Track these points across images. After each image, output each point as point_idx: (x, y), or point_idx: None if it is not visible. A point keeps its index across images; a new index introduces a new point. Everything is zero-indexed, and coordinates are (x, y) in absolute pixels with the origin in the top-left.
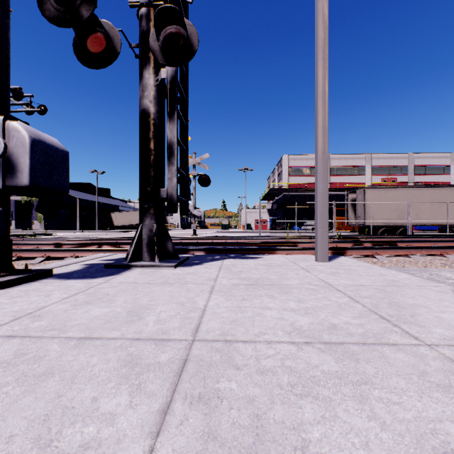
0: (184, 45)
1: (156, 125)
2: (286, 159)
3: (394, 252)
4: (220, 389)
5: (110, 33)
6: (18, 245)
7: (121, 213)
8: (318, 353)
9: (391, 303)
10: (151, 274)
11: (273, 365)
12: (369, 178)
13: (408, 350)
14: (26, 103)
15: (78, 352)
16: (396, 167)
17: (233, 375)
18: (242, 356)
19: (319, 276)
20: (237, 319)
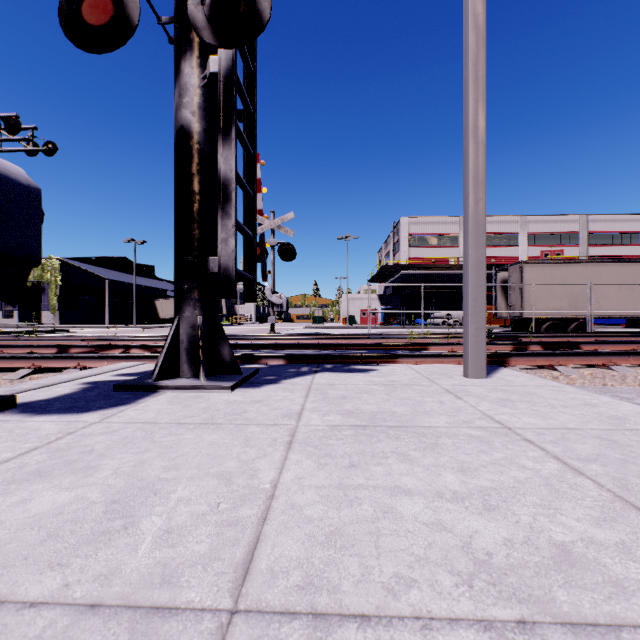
0: (246, 12)
1: (202, 153)
2: (406, 223)
3: (584, 361)
4: None
5: None
6: (3, 349)
7: (170, 301)
8: None
9: None
10: (188, 404)
11: None
12: (523, 250)
13: None
14: (25, 138)
15: None
16: (563, 234)
17: None
18: None
19: (481, 407)
20: (342, 528)
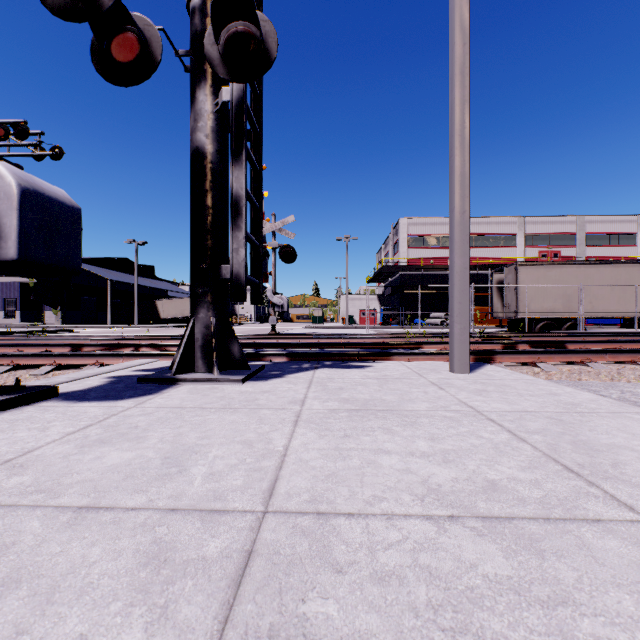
0: (255, 51)
1: (215, 171)
2: (405, 224)
3: (564, 359)
4: (309, 616)
5: (145, 33)
6: (19, 347)
7: (171, 301)
8: (474, 539)
9: (576, 442)
10: (206, 394)
11: (399, 564)
12: (521, 251)
13: (622, 531)
14: (33, 143)
15: (70, 537)
16: (560, 235)
17: (330, 585)
18: (346, 544)
19: (459, 396)
20: (337, 472)
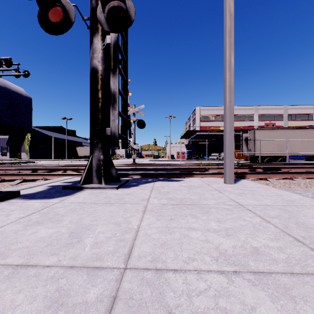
0: (123, 16)
1: (103, 80)
2: (198, 109)
3: (281, 176)
4: None
5: (66, 7)
6: (6, 170)
7: (83, 147)
8: (250, 287)
9: (298, 223)
10: (97, 195)
11: (207, 307)
12: (256, 123)
13: None
14: (14, 69)
15: (7, 286)
16: (275, 115)
17: None
18: (173, 292)
19: (230, 196)
20: (167, 242)
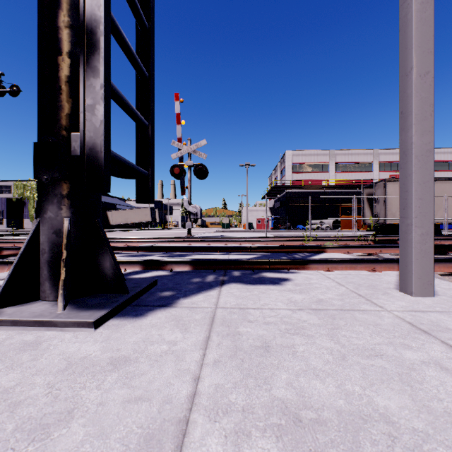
0: None
1: (71, 2)
2: (290, 155)
3: None
4: None
5: None
6: None
7: (118, 212)
8: None
9: None
10: None
11: None
12: (376, 174)
13: None
14: None
15: None
16: None
17: None
18: None
19: None
20: None
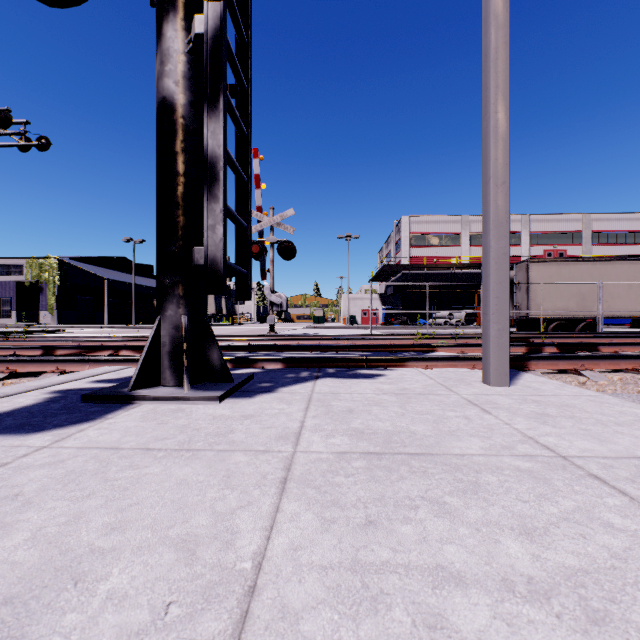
0: None
1: (187, 129)
2: (407, 222)
3: (611, 365)
4: None
5: None
6: None
7: None
8: None
9: None
10: (164, 420)
11: None
12: (526, 249)
13: None
14: (17, 132)
15: None
16: (566, 233)
17: None
18: None
19: (517, 425)
20: None
